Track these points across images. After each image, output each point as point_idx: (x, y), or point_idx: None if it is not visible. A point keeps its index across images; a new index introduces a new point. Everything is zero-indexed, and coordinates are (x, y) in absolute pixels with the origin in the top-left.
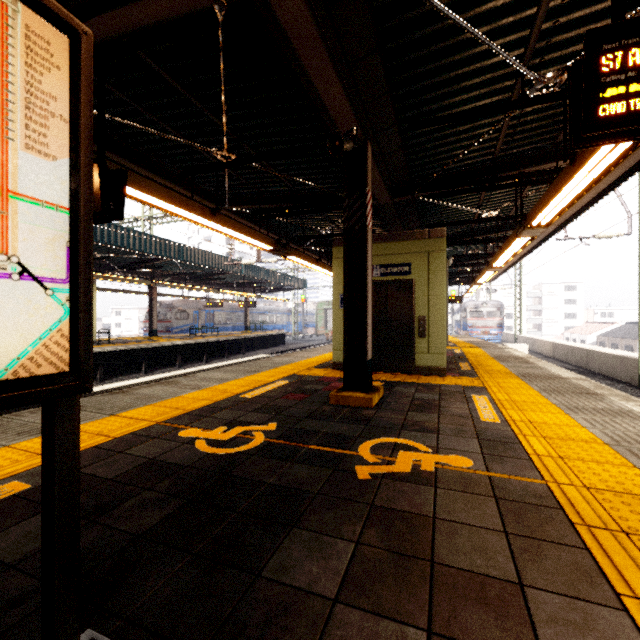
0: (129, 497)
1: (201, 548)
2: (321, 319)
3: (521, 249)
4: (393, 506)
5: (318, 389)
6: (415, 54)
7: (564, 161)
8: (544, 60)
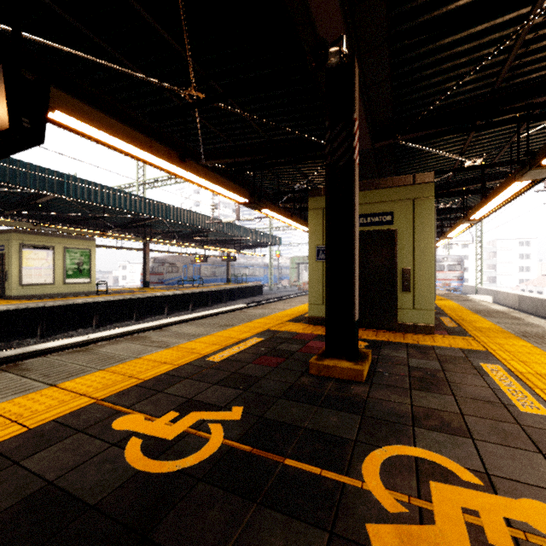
0: None
1: None
2: (294, 272)
3: (512, 197)
4: None
5: (294, 350)
6: None
7: None
8: None
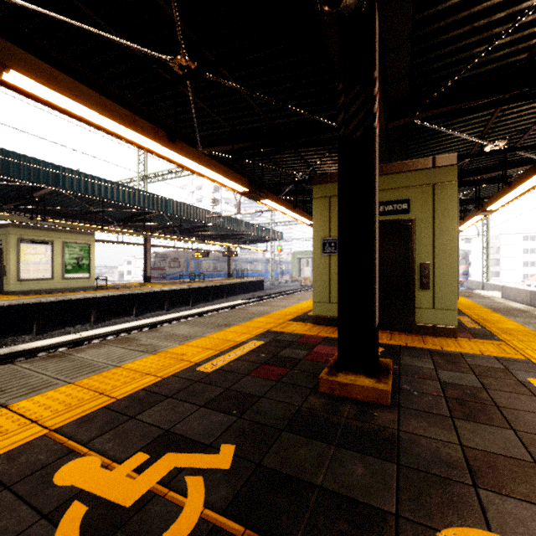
0: None
1: None
2: (295, 267)
3: None
4: None
5: (299, 357)
6: None
7: None
8: None
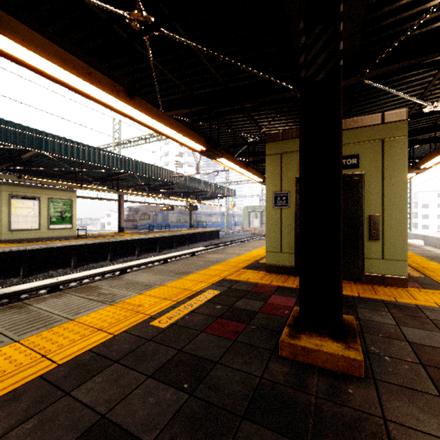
0: None
1: None
2: (246, 219)
3: None
4: None
5: (255, 309)
6: None
7: None
8: None
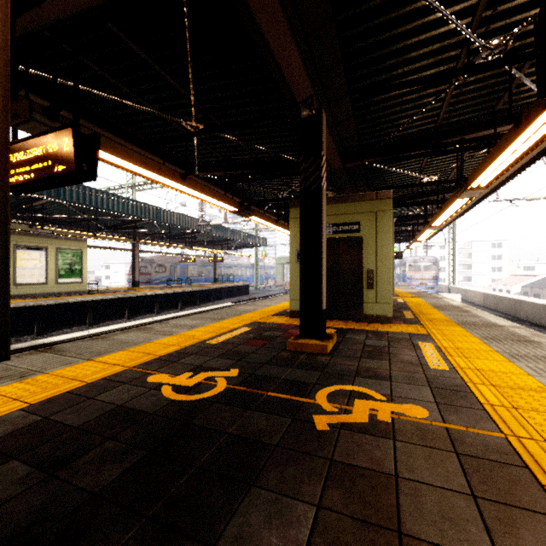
0: (91, 447)
1: (156, 510)
2: (279, 272)
3: (459, 209)
4: (353, 462)
5: (277, 336)
6: (368, 24)
7: (509, 123)
8: (489, 29)
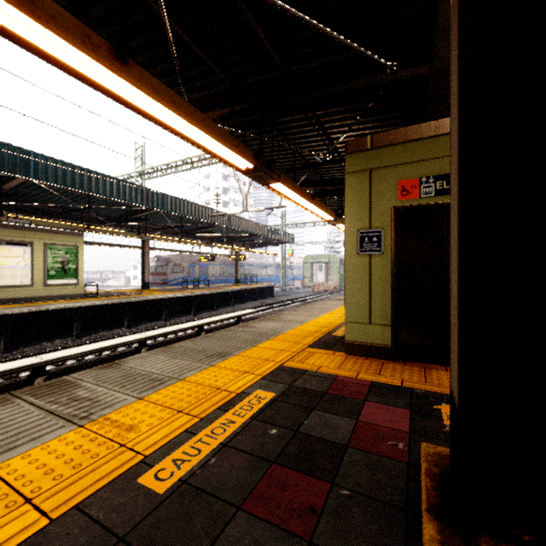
0: None
1: None
2: (308, 272)
3: None
4: None
5: (341, 439)
6: None
7: None
8: None
